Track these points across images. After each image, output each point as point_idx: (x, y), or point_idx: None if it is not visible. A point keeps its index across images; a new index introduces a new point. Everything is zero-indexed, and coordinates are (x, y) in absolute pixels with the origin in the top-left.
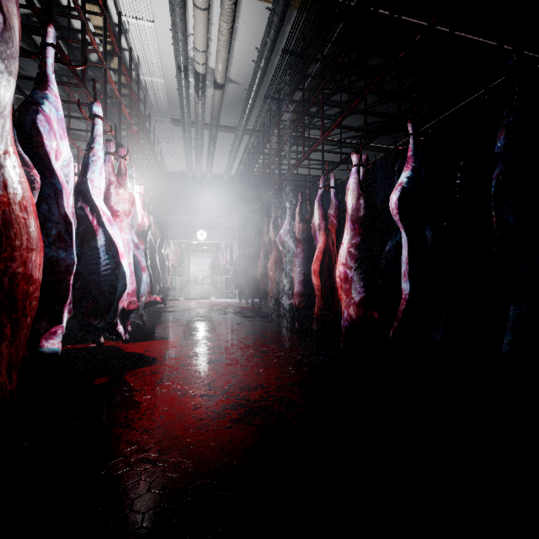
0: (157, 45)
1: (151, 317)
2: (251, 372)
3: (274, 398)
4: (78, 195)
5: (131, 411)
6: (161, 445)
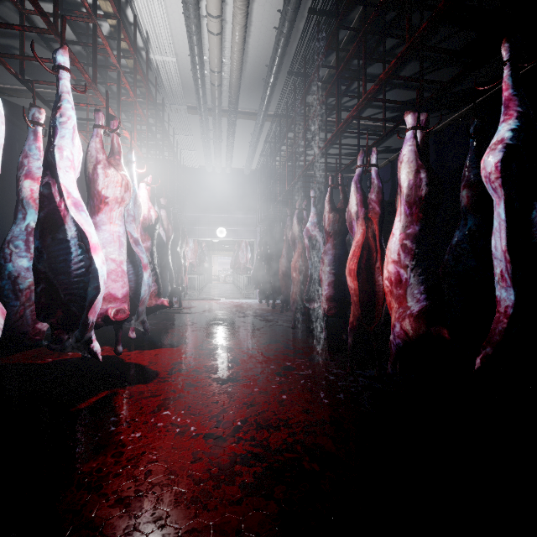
0: (167, 16)
1: (165, 320)
2: (272, 399)
3: (302, 447)
4: (45, 171)
5: (110, 459)
6: (133, 536)
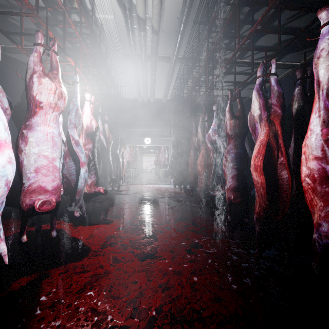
0: None
1: (109, 199)
2: (184, 281)
3: None
4: None
5: None
6: None
